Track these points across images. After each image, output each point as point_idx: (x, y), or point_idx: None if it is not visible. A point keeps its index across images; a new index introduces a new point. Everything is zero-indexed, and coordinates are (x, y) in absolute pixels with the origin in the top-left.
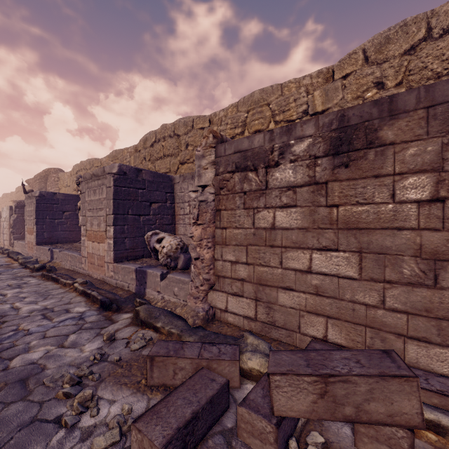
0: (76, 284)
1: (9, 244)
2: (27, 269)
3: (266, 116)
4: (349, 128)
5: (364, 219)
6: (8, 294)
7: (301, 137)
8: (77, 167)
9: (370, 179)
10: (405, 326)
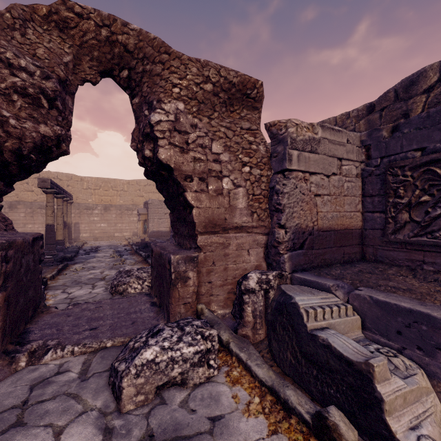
0: None
1: None
2: None
3: None
4: (12, 204)
5: (15, 219)
6: None
7: (2, 204)
8: None
9: (16, 213)
10: None
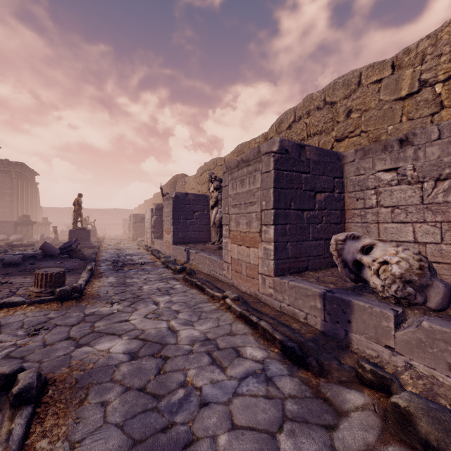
0: (228, 300)
1: (151, 242)
2: (169, 269)
3: None
4: None
5: None
6: (160, 303)
7: None
8: (201, 169)
9: None
10: None
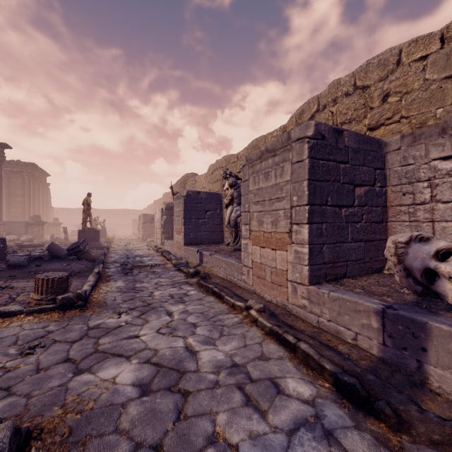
0: (253, 312)
1: (161, 243)
2: (181, 272)
3: None
4: None
5: None
6: (174, 313)
7: None
8: (212, 167)
9: None
10: None
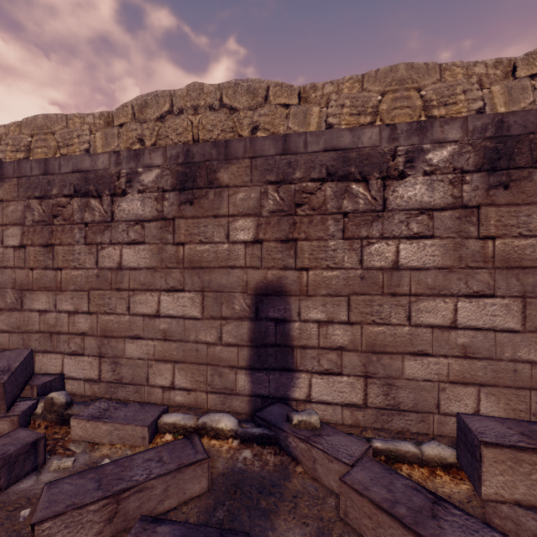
0: None
1: None
2: None
3: (51, 146)
4: None
5: None
6: None
7: None
8: None
9: None
10: (8, 342)
